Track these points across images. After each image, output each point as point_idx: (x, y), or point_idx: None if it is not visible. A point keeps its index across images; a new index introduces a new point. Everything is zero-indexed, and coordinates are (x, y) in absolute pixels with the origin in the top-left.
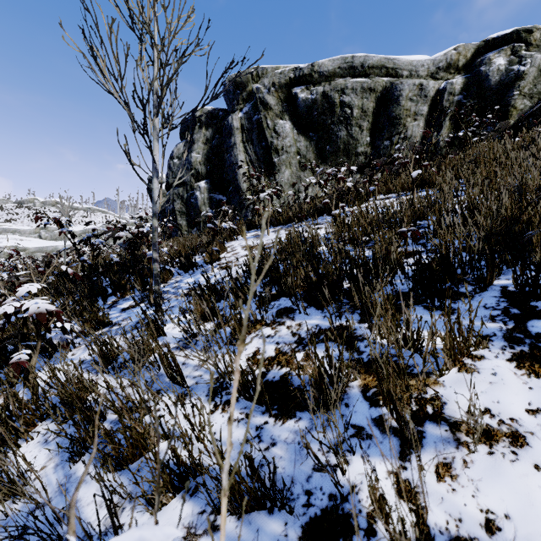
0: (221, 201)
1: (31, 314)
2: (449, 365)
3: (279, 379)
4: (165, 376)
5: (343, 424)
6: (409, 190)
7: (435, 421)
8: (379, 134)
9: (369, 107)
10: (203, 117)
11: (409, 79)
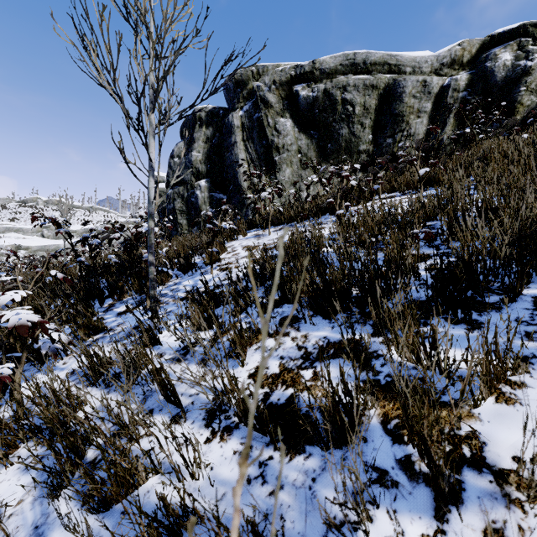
0: (221, 200)
1: (11, 326)
2: (485, 394)
3: (284, 402)
4: (159, 393)
5: (365, 473)
6: (414, 189)
7: (475, 467)
8: (382, 132)
9: (372, 105)
10: (203, 116)
11: (412, 75)
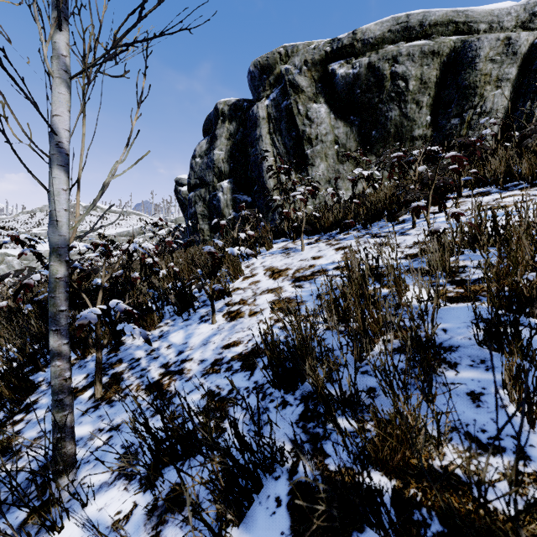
0: (245, 202)
1: None
2: None
3: None
4: None
5: None
6: (521, 180)
7: None
8: (444, 111)
9: (431, 77)
10: (226, 110)
11: (488, 33)
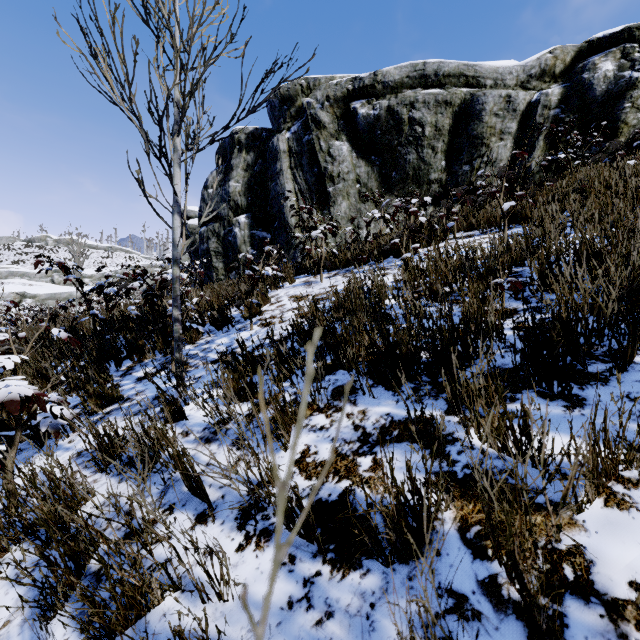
0: (264, 239)
1: None
2: (591, 495)
3: (336, 498)
4: (182, 482)
5: (439, 604)
6: (496, 226)
7: (581, 595)
8: (457, 158)
9: (445, 125)
10: (243, 139)
11: (494, 89)
